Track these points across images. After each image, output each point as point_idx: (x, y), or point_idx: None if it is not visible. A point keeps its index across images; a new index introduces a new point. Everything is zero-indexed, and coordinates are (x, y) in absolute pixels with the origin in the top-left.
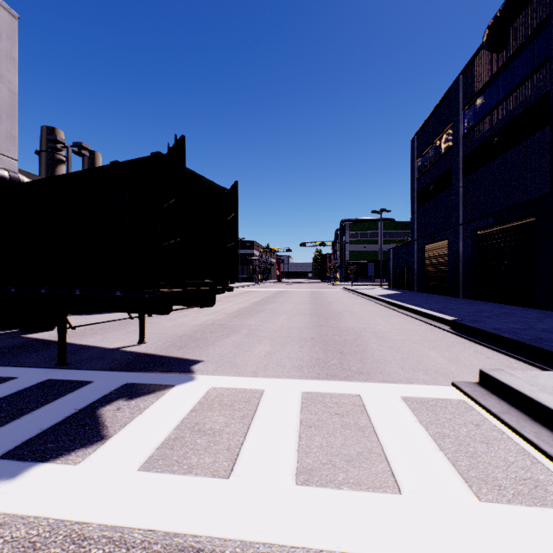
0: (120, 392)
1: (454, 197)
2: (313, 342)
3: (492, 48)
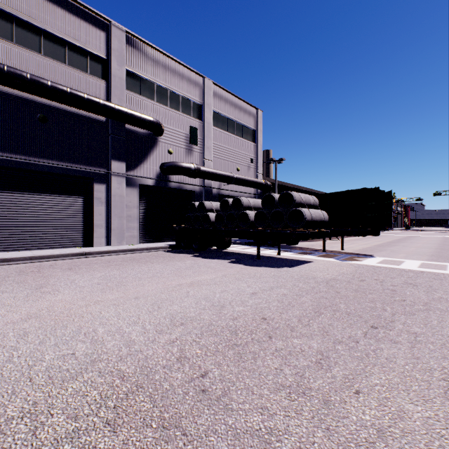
0: (354, 257)
1: None
2: (431, 256)
3: None
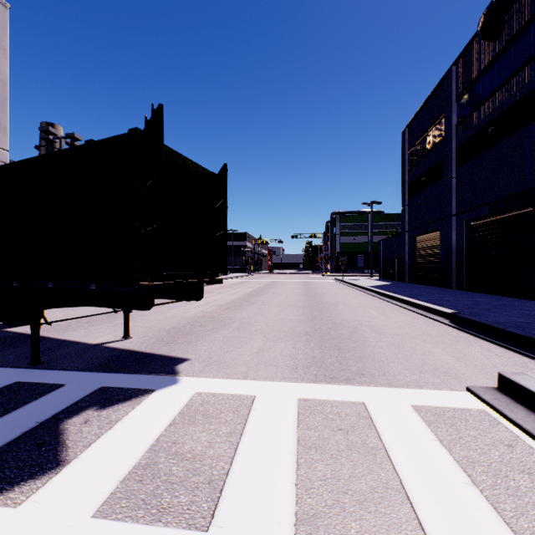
0: (92, 399)
1: (447, 188)
2: (307, 337)
3: (487, 37)
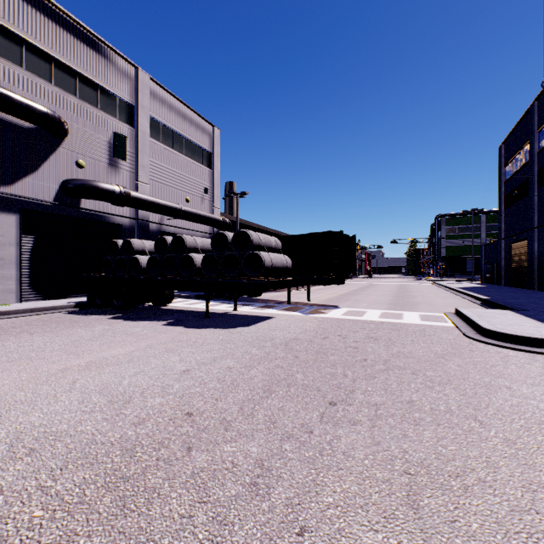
0: (319, 309)
1: (530, 204)
2: (390, 304)
3: None
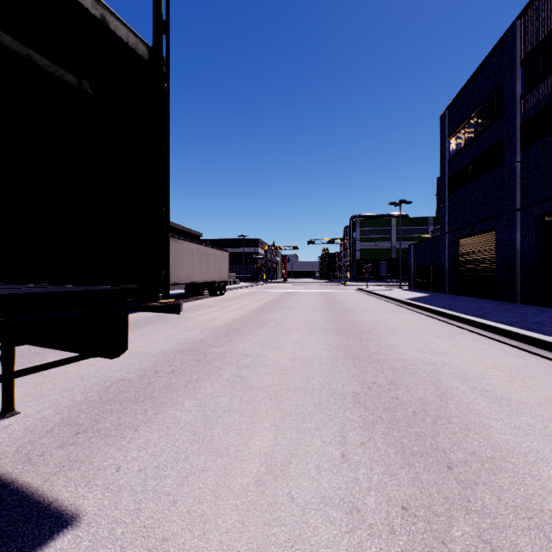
0: None
1: (508, 176)
2: (361, 412)
3: None
